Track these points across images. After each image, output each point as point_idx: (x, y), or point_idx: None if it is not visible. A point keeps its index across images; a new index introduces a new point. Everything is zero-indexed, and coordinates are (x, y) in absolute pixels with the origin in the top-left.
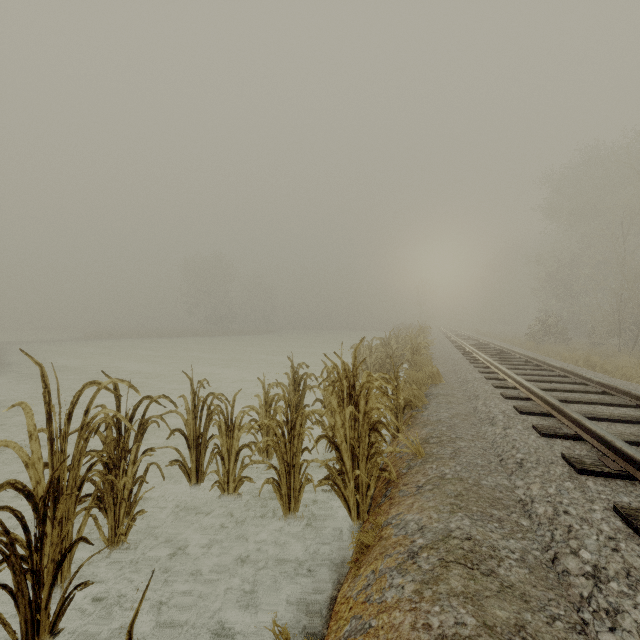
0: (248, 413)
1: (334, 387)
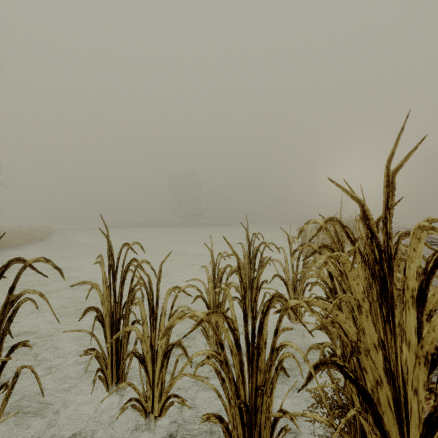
0: (185, 291)
1: (354, 250)
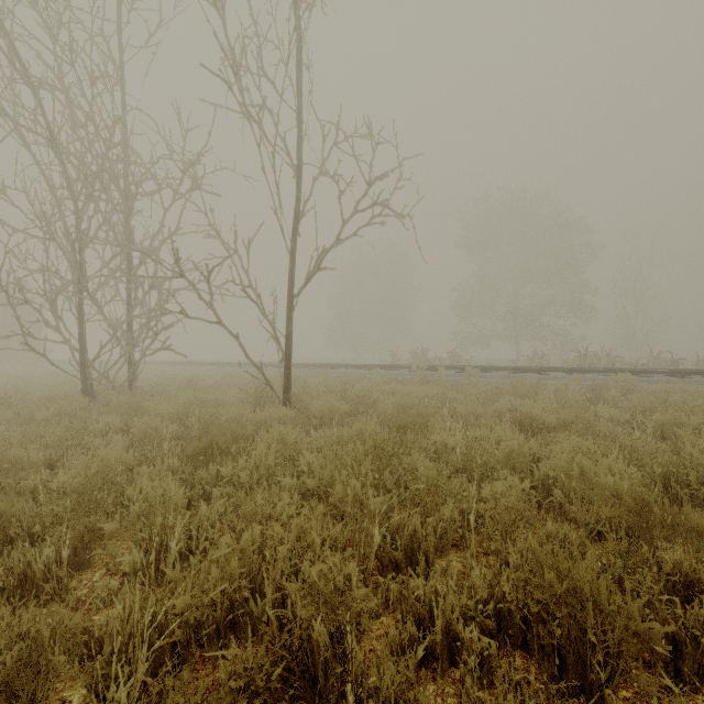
0: None
1: None
